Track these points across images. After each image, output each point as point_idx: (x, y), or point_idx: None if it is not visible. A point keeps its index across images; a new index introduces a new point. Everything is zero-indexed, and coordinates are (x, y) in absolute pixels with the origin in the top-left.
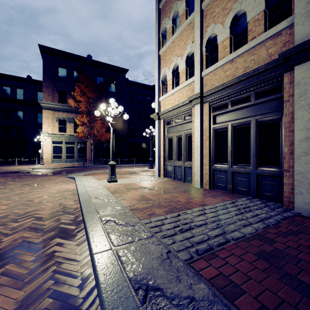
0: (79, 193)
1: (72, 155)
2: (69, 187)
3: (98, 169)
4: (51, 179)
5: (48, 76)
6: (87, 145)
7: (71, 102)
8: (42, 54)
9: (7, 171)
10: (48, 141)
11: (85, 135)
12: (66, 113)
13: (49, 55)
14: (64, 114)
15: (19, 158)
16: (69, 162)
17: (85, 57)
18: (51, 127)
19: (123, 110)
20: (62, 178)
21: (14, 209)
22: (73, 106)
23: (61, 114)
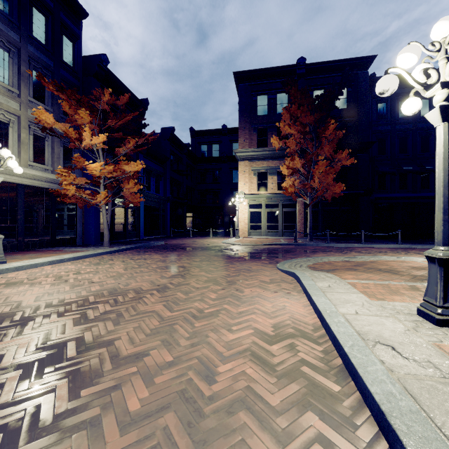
0: (384, 410)
1: (275, 225)
2: (296, 312)
3: (326, 253)
4: (251, 272)
5: (244, 113)
6: (298, 208)
7: (274, 141)
8: (237, 87)
9: (200, 246)
10: (244, 205)
11: (297, 191)
12: (266, 161)
13: (245, 83)
14: (263, 163)
15: (214, 228)
16: (270, 236)
17: (295, 65)
18: (247, 185)
19: (364, 138)
20: (269, 269)
21: (146, 446)
22: (278, 147)
23: (260, 163)
